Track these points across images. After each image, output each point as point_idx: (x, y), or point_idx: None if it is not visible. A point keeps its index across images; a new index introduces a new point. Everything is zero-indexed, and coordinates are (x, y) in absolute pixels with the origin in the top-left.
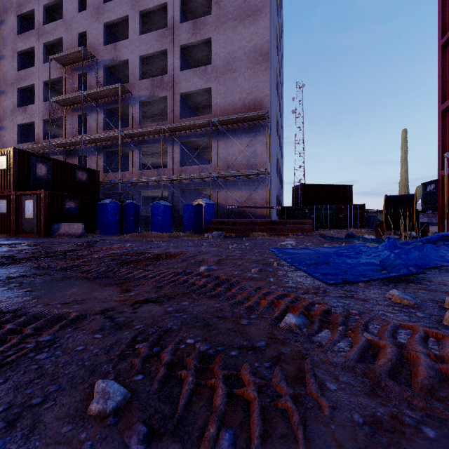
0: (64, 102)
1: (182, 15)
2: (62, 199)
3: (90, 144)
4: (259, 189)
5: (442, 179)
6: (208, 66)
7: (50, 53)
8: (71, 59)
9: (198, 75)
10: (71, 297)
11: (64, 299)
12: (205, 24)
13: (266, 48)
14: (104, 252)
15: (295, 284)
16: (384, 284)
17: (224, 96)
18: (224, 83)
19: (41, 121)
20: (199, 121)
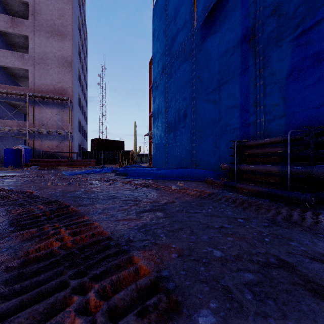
0: None
1: None
2: None
3: None
4: (65, 141)
5: (150, 144)
6: (25, 54)
7: None
8: None
9: (16, 57)
10: None
11: None
12: (22, 24)
13: (69, 59)
14: None
15: (60, 176)
16: (83, 175)
17: (39, 78)
18: (39, 70)
19: None
20: (18, 92)
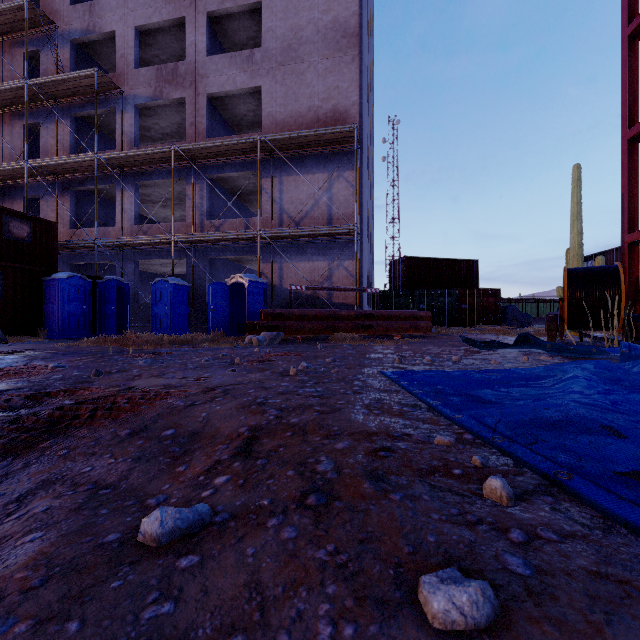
0: None
1: None
2: None
3: (44, 178)
4: (343, 259)
5: (628, 248)
6: (256, 51)
7: None
8: (8, 24)
9: (239, 64)
10: None
11: None
12: None
13: (353, 25)
14: None
15: None
16: None
17: (284, 102)
18: (284, 79)
19: None
20: (239, 140)
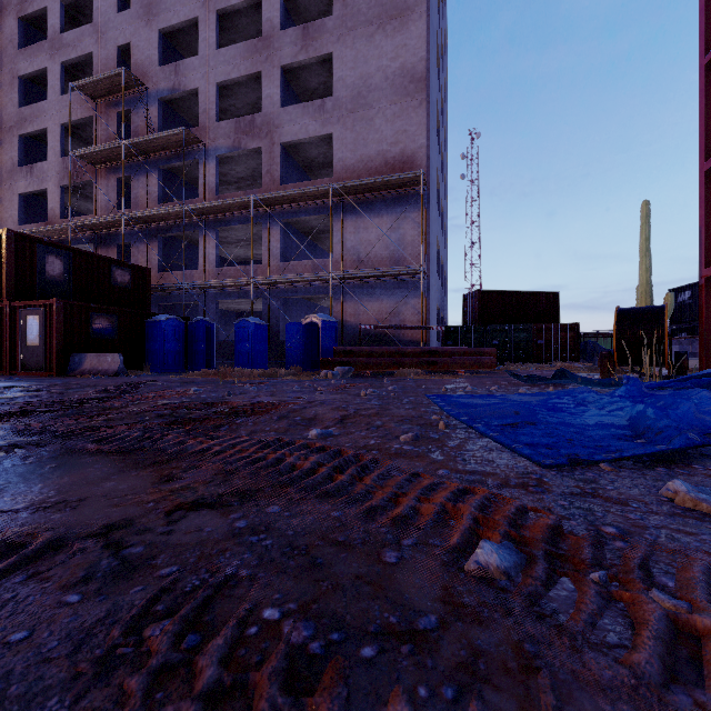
0: (93, 158)
1: (285, 17)
2: (88, 314)
3: (136, 226)
4: (410, 298)
5: (706, 283)
6: (327, 100)
7: (72, 79)
8: (106, 89)
9: (311, 114)
10: (60, 492)
11: (45, 498)
12: (322, 31)
13: (420, 70)
14: (150, 402)
15: (481, 466)
16: (645, 466)
17: (353, 148)
18: (353, 126)
19: (56, 188)
20: (312, 188)
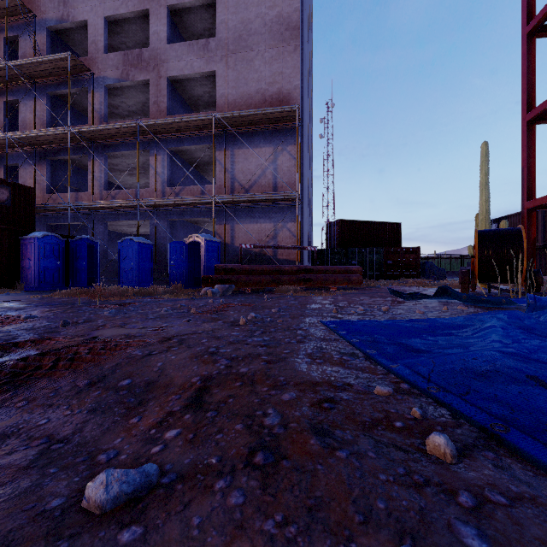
0: None
1: None
2: None
3: (23, 148)
4: (286, 221)
5: (527, 213)
6: (211, 40)
7: None
8: None
9: (196, 51)
10: None
11: None
12: None
13: (295, 19)
14: None
15: None
16: None
17: (235, 85)
18: (235, 65)
19: None
20: (196, 117)
